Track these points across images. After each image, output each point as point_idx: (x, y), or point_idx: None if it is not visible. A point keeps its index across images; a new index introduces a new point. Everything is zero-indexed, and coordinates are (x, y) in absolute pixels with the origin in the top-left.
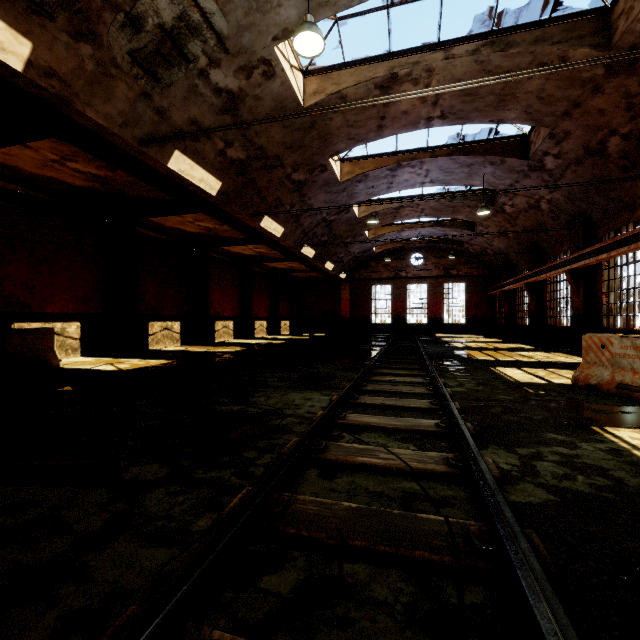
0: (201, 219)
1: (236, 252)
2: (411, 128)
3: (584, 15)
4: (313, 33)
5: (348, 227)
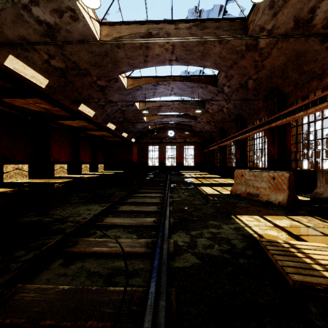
0: (39, 102)
1: (68, 124)
2: (162, 64)
3: (236, 19)
4: None
5: (134, 114)
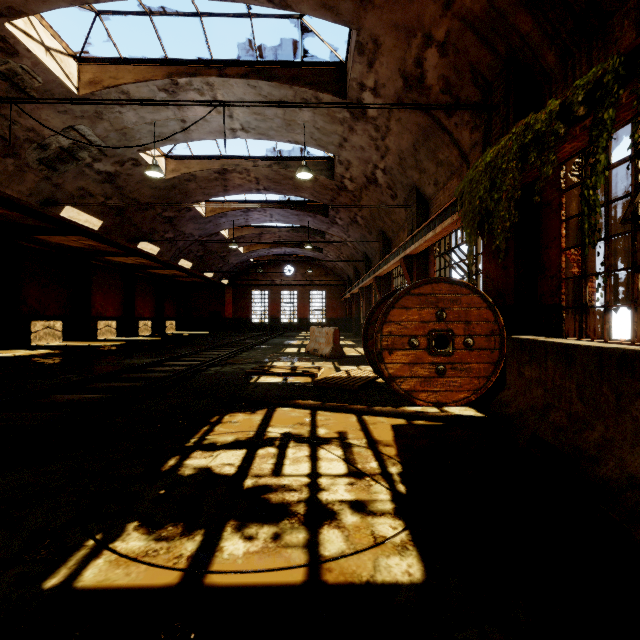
0: (85, 239)
1: (118, 261)
2: (248, 192)
3: (322, 159)
4: (156, 171)
5: (221, 245)
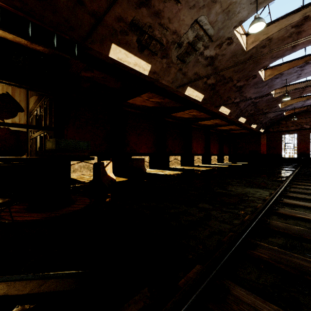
0: (191, 111)
1: (203, 124)
2: None
3: None
4: (260, 22)
5: (267, 103)
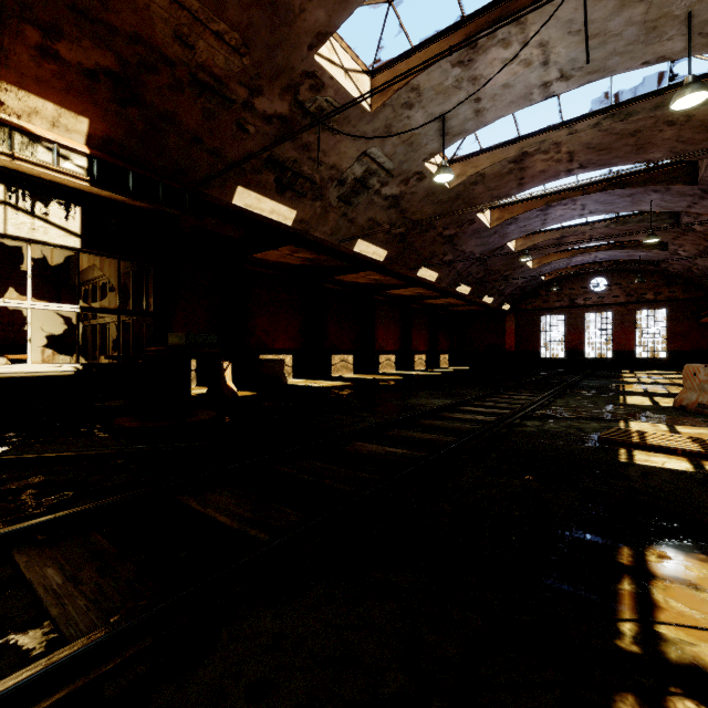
0: (371, 274)
1: (397, 294)
2: (552, 179)
3: (705, 77)
4: (446, 173)
5: (505, 262)
